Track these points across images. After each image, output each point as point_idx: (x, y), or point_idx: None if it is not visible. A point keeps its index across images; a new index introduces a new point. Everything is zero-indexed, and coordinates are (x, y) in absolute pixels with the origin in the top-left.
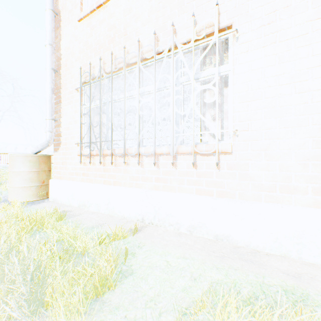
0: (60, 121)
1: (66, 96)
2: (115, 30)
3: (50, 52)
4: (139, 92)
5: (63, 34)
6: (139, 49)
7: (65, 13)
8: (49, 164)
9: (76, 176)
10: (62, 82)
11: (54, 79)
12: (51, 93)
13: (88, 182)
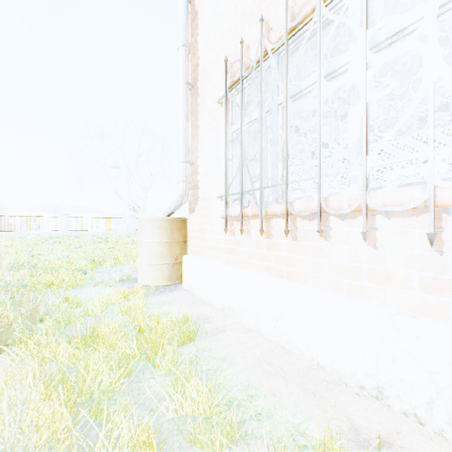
0: (197, 164)
1: (204, 122)
2: None
3: (184, 58)
4: (366, 39)
5: (201, 24)
6: None
7: None
8: (184, 231)
9: (219, 254)
10: (199, 101)
11: (190, 101)
12: (184, 121)
13: (237, 266)
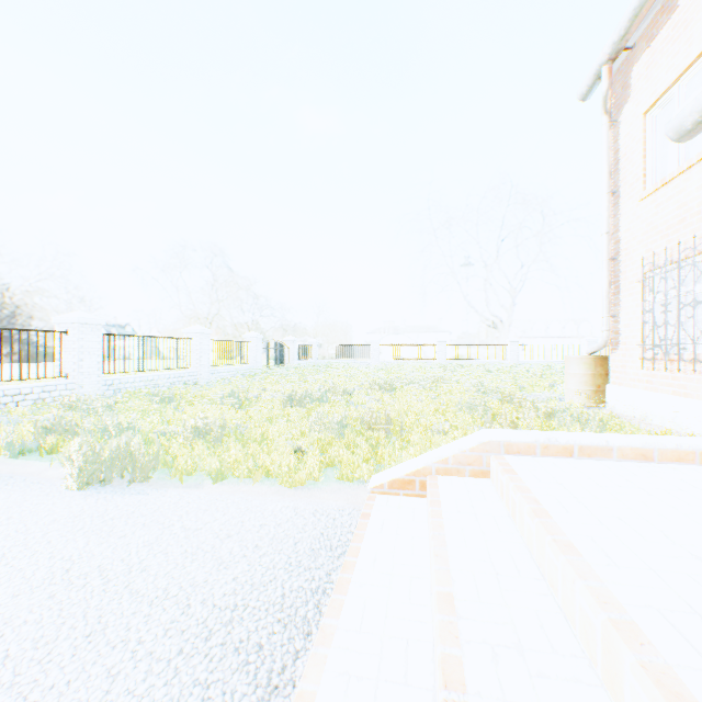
0: (618, 317)
1: (625, 287)
2: (684, 210)
3: (606, 242)
4: None
5: (622, 214)
6: None
7: (623, 189)
8: (604, 366)
9: (638, 384)
10: (620, 270)
11: (611, 266)
12: (606, 288)
13: (651, 391)
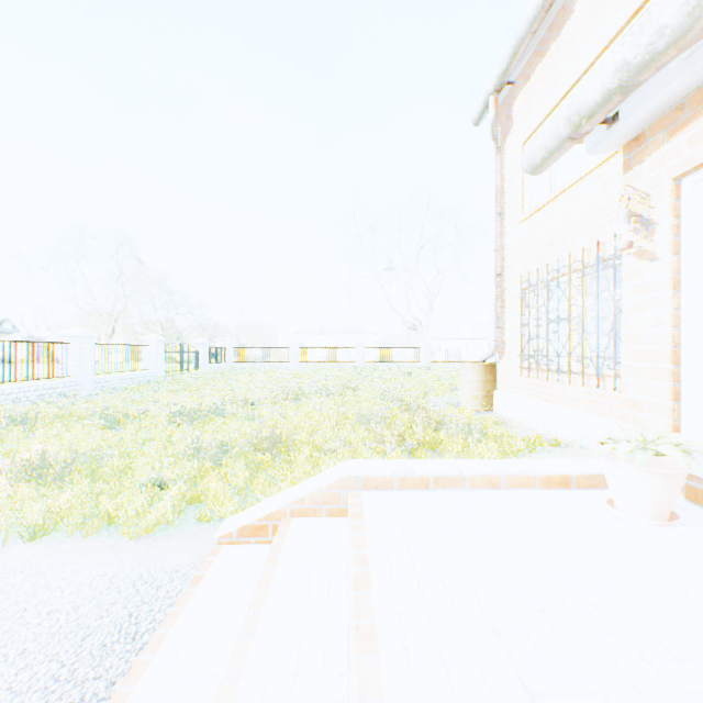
0: (504, 328)
1: (509, 301)
2: (552, 235)
3: (494, 259)
4: (569, 308)
5: (506, 234)
6: (569, 263)
7: (508, 211)
8: (493, 373)
9: (518, 390)
10: (505, 285)
11: (498, 281)
12: (494, 301)
13: (528, 397)
